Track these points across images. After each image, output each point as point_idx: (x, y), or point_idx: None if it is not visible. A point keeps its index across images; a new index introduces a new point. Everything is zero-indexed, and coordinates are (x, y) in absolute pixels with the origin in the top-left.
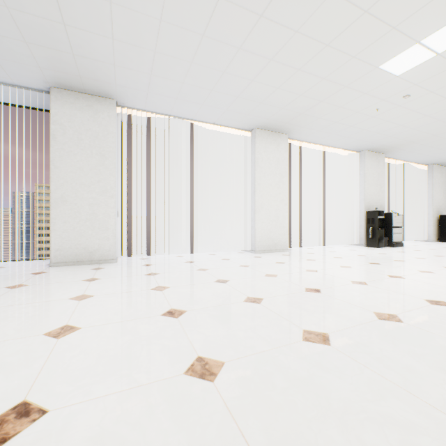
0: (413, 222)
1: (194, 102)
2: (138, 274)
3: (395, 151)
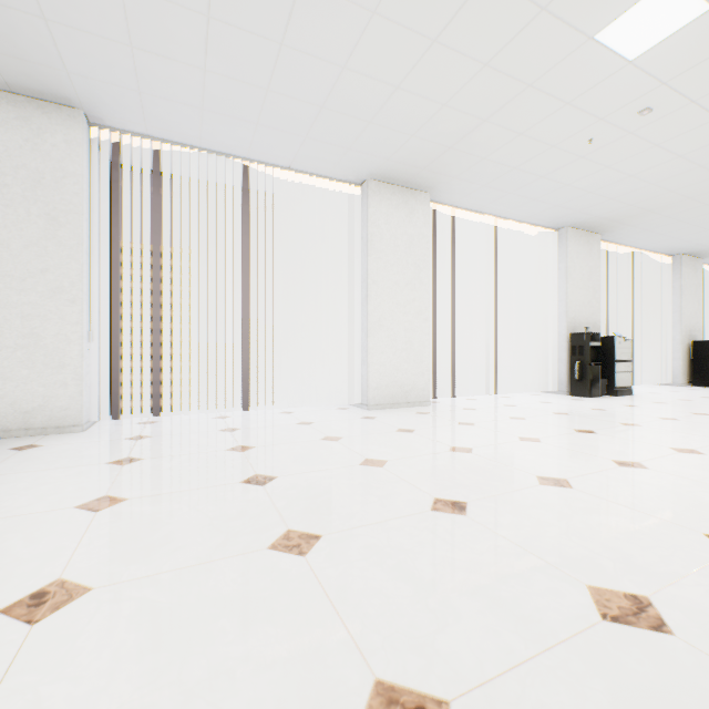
0: (648, 353)
1: (239, 119)
2: (95, 461)
3: (619, 229)
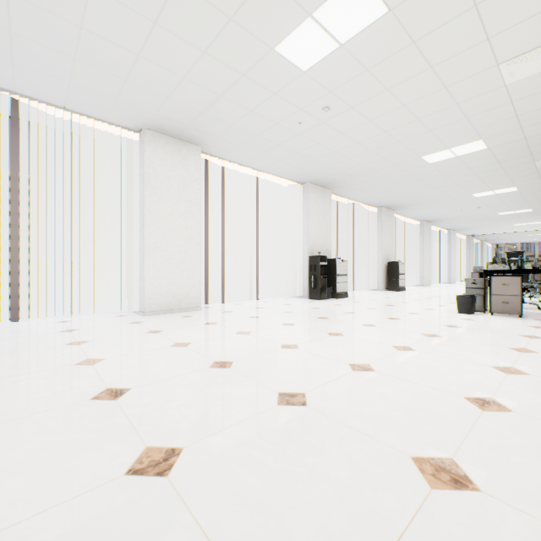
0: (365, 270)
1: None
2: None
3: (341, 187)
